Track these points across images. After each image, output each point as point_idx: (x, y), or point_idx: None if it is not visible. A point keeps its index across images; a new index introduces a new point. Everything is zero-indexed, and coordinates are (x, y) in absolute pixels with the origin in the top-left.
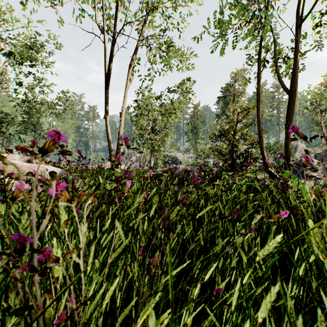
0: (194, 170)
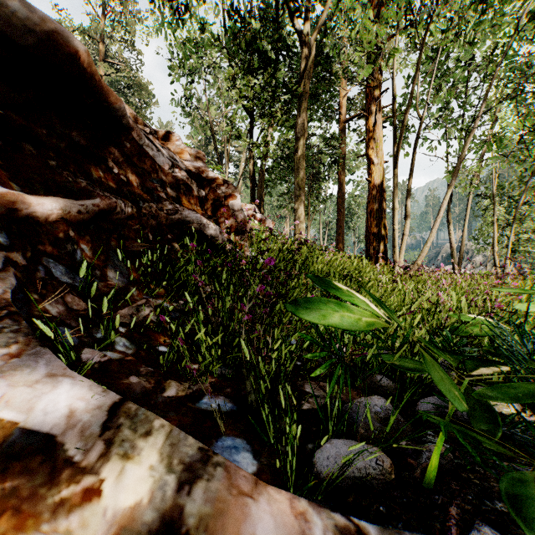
0: None
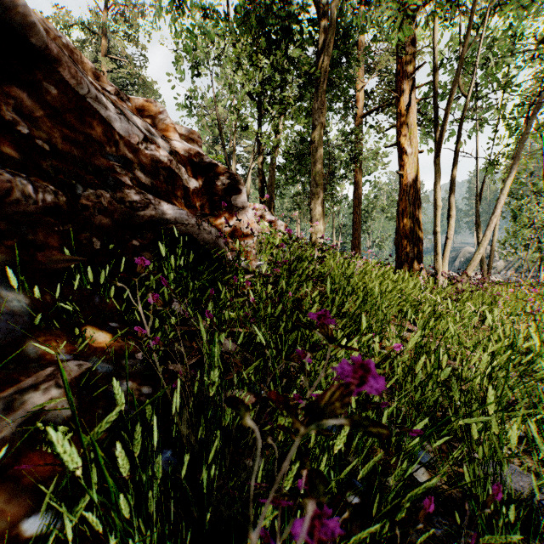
0: None
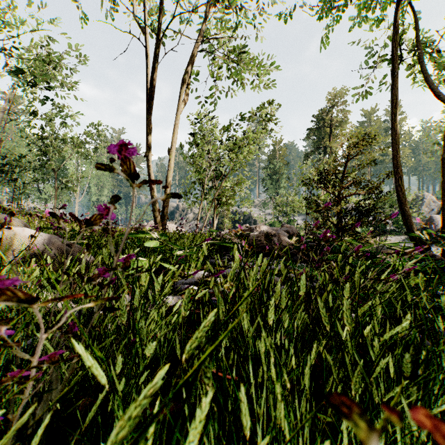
0: (281, 233)
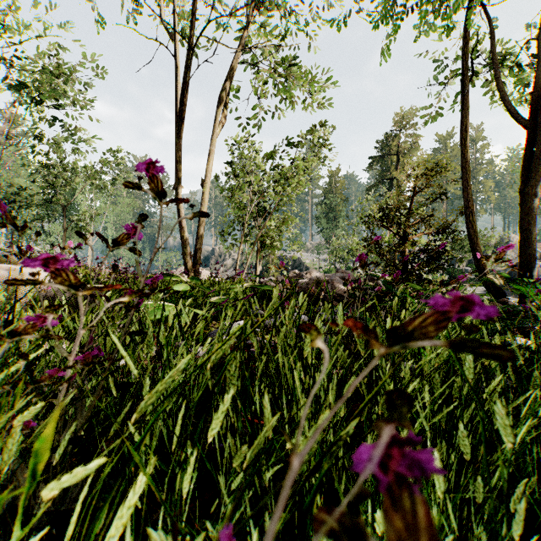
0: (335, 280)
